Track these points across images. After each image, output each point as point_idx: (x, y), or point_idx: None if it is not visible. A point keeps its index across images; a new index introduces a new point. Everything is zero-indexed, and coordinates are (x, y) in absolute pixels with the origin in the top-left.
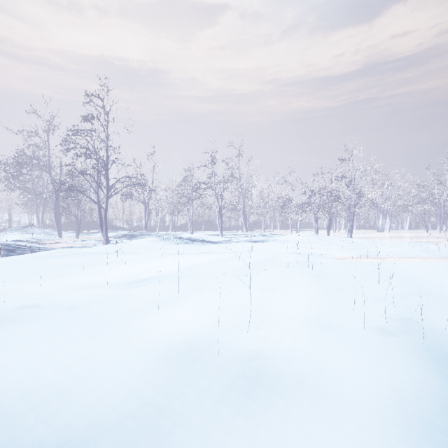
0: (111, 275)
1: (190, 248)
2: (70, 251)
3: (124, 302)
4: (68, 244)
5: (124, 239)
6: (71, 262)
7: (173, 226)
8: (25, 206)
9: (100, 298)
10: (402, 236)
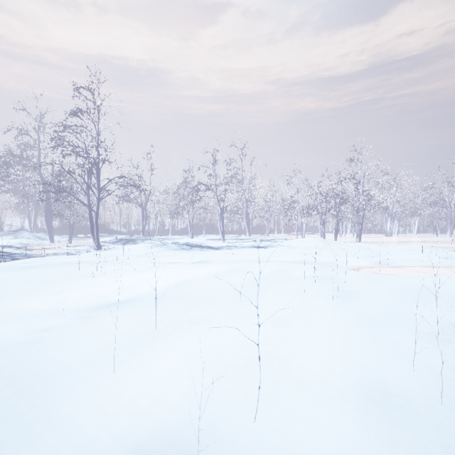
0: (80, 295)
1: (187, 256)
2: (44, 261)
3: (72, 347)
4: (57, 250)
5: (119, 244)
6: (39, 276)
7: (173, 230)
8: (16, 209)
9: (42, 338)
10: (412, 241)
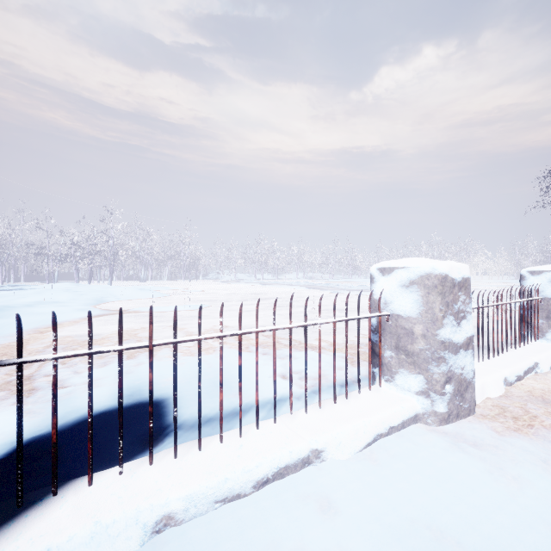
0: None
1: None
2: None
3: None
4: None
5: None
6: None
7: None
8: None
9: None
10: (153, 284)
